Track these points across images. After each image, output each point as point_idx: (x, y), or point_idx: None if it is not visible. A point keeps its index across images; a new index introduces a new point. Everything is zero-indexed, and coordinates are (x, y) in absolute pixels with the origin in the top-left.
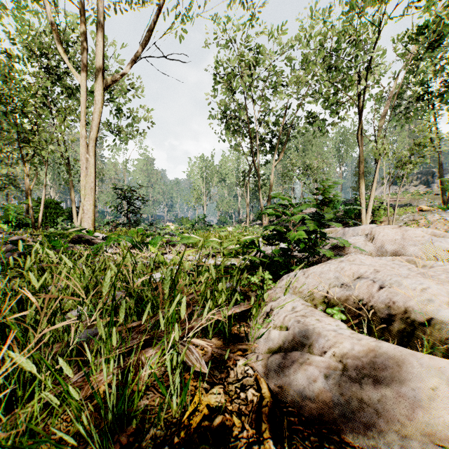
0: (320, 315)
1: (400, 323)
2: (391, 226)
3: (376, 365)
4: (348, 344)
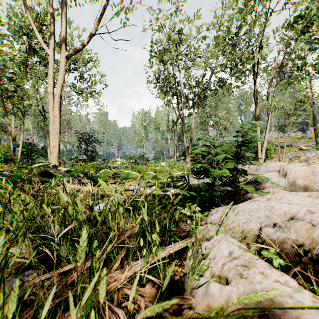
0: (263, 265)
1: None
2: (300, 164)
3: None
4: None
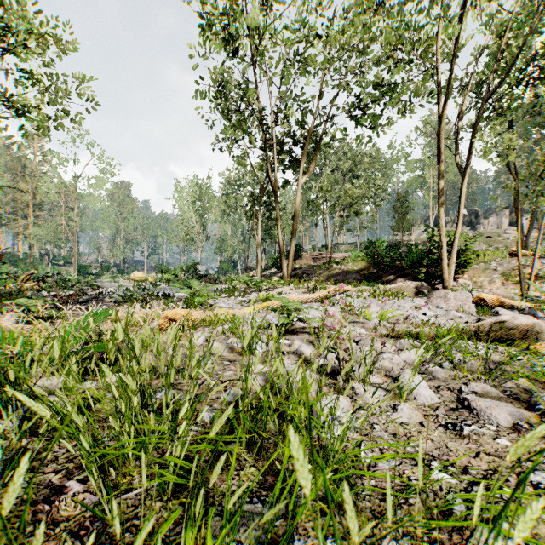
0: None
1: None
2: None
3: None
4: None
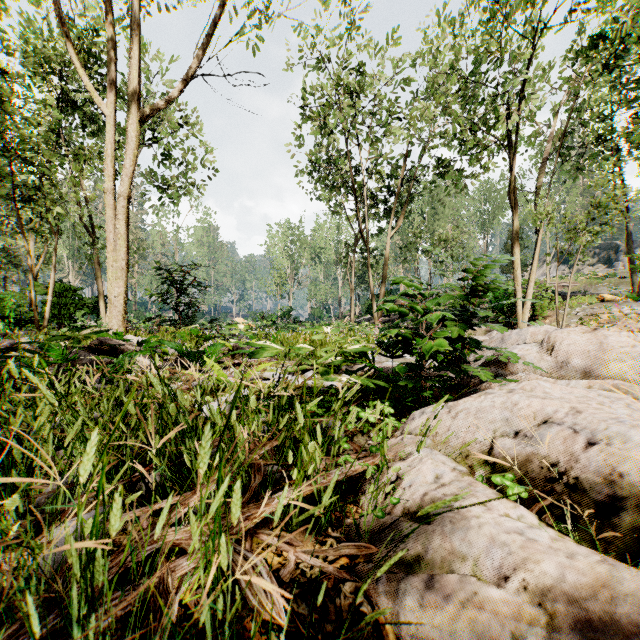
0: (487, 494)
1: (634, 513)
2: (580, 330)
3: (616, 620)
4: (551, 566)
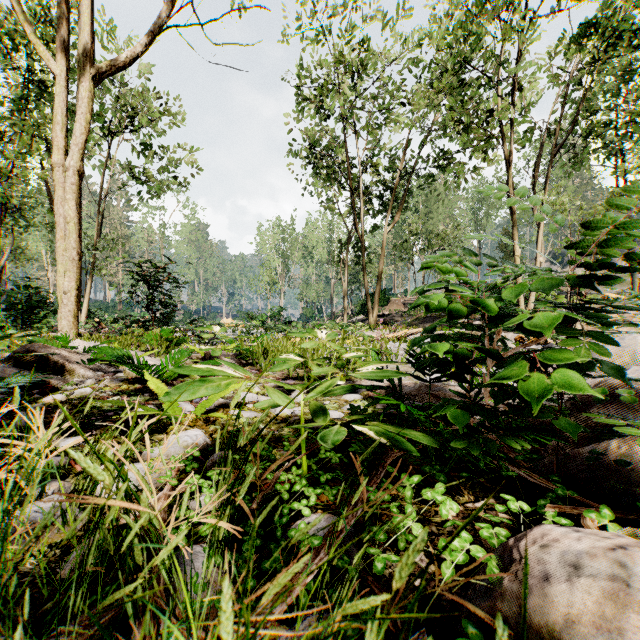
0: None
1: None
2: None
3: None
4: None
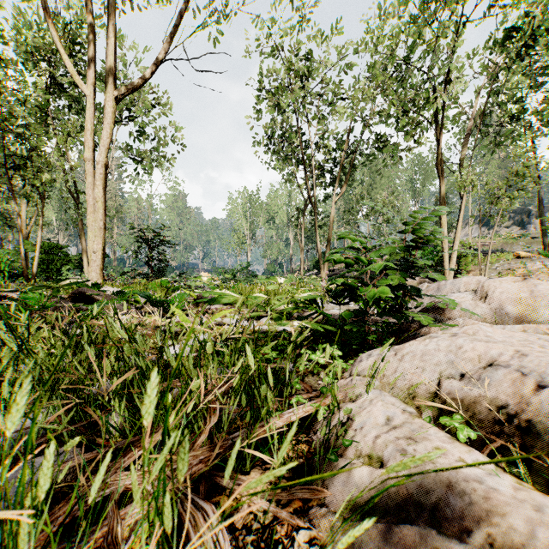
0: (440, 437)
1: None
2: (510, 279)
3: None
4: (519, 520)
